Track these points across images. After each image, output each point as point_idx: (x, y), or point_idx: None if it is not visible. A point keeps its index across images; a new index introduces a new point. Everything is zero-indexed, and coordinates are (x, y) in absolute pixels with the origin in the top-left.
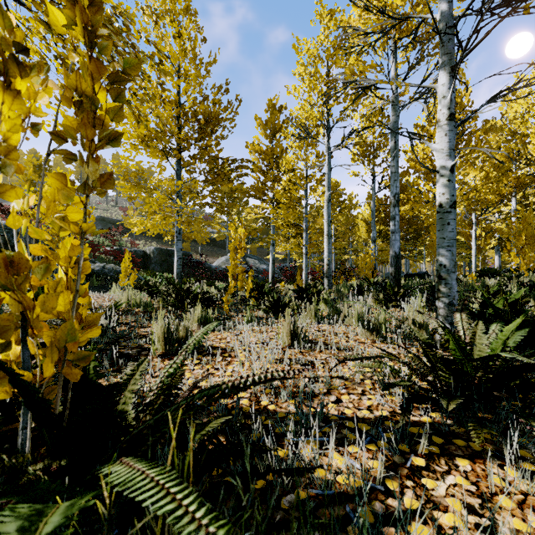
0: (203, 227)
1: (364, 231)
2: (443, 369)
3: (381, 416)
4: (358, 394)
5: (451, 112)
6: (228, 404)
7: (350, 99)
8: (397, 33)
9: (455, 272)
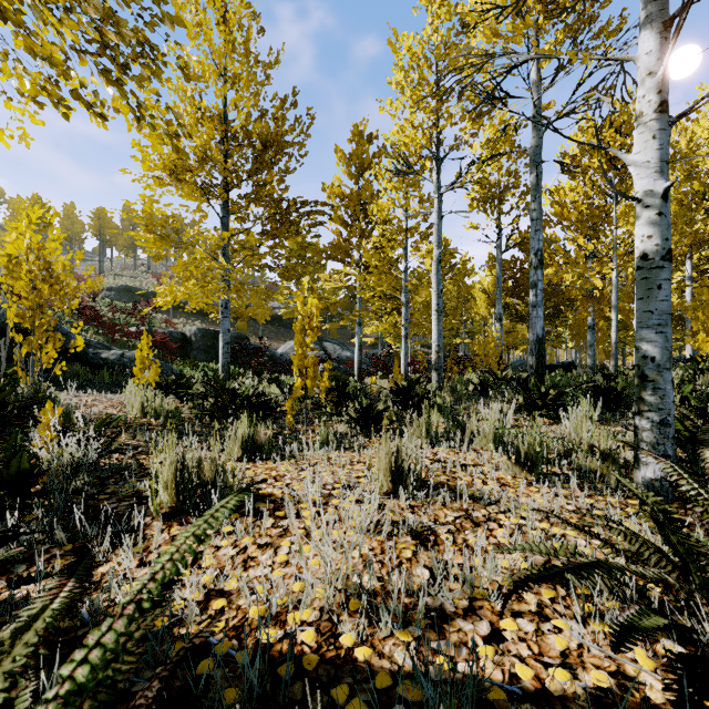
0: (265, 301)
1: (484, 305)
2: (704, 570)
3: (599, 690)
4: (530, 613)
5: (664, 98)
6: (274, 642)
7: (470, 118)
8: (542, 14)
9: (670, 370)
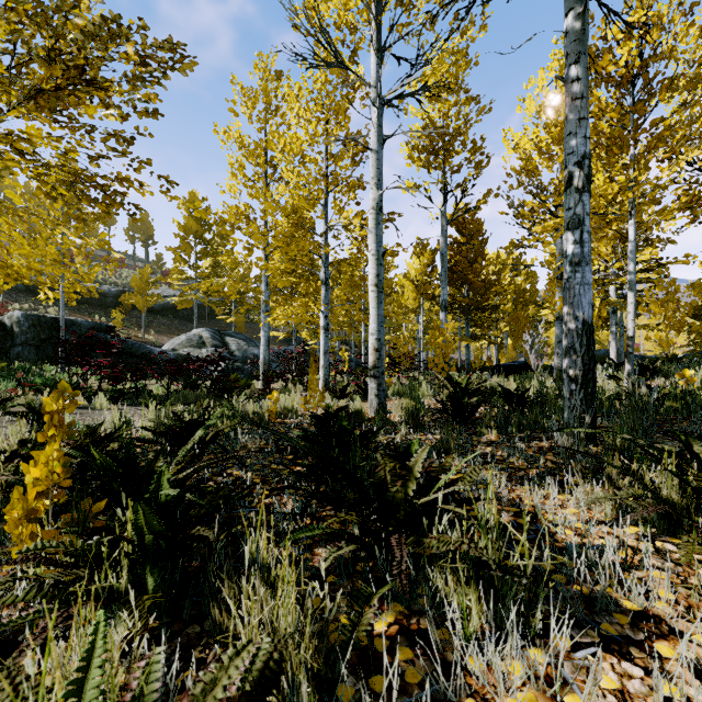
0: (152, 285)
1: (412, 296)
2: None
3: None
4: None
5: None
6: None
7: None
8: None
9: None
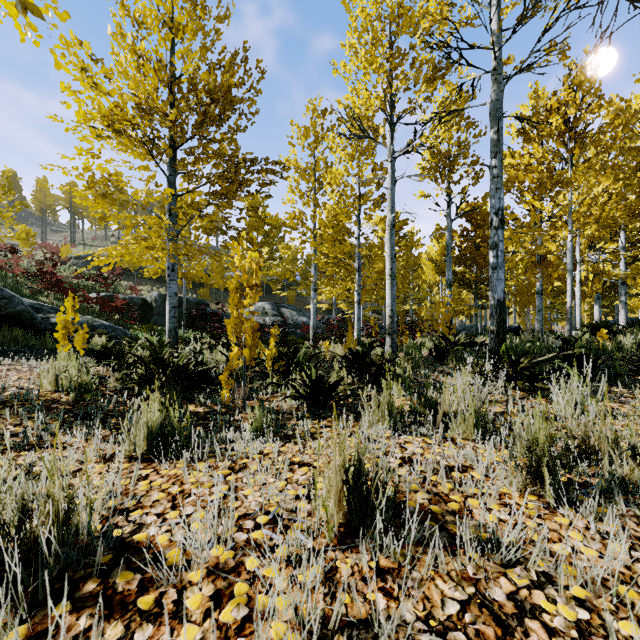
0: (226, 269)
1: (432, 273)
2: None
3: None
4: None
5: None
6: None
7: (424, 79)
8: None
9: None
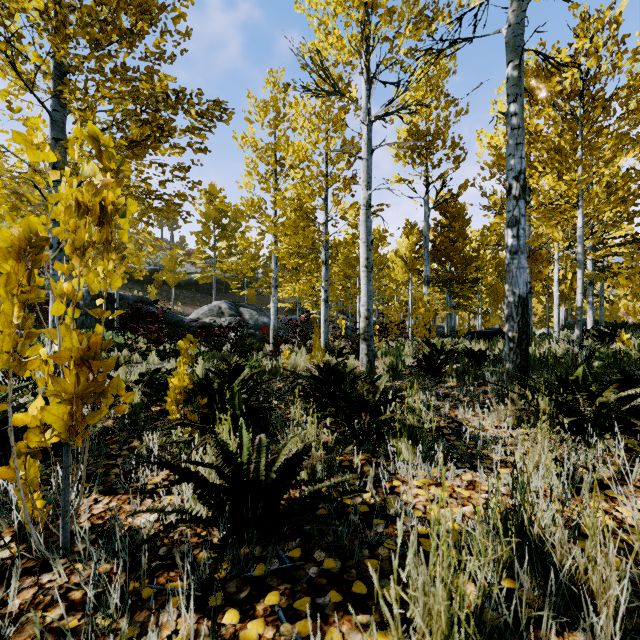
0: (179, 264)
1: (401, 271)
2: None
3: None
4: None
5: None
6: None
7: (410, 17)
8: None
9: None
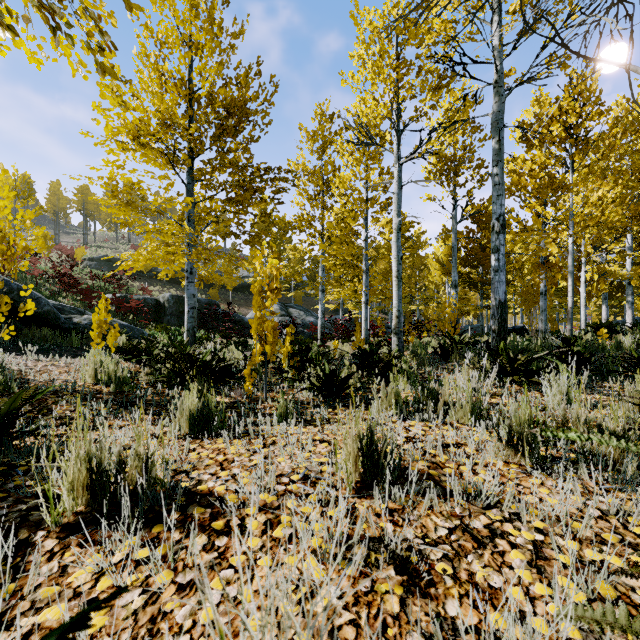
0: (235, 270)
1: (438, 274)
2: None
3: None
4: None
5: None
6: None
7: (430, 89)
8: None
9: None
